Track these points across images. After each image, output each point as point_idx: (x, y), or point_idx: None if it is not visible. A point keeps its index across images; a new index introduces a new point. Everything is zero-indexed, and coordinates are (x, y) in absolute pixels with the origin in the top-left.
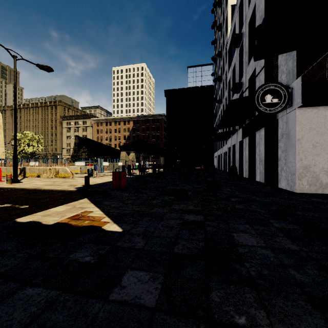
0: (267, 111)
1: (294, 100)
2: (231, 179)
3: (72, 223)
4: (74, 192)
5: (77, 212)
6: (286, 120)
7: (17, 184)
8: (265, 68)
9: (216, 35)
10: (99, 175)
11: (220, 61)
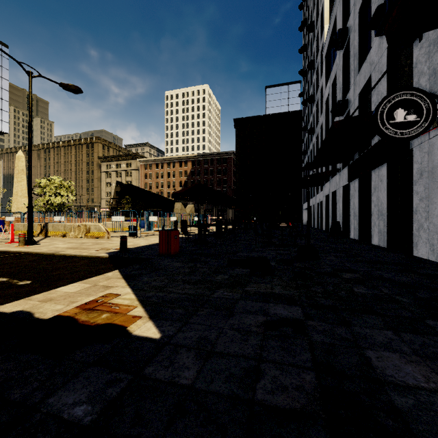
0: (397, 136)
1: None
2: (333, 241)
3: (79, 318)
4: (103, 259)
5: (95, 296)
6: (428, 149)
7: (32, 246)
8: (388, 73)
9: (306, 39)
10: (145, 234)
11: (312, 74)
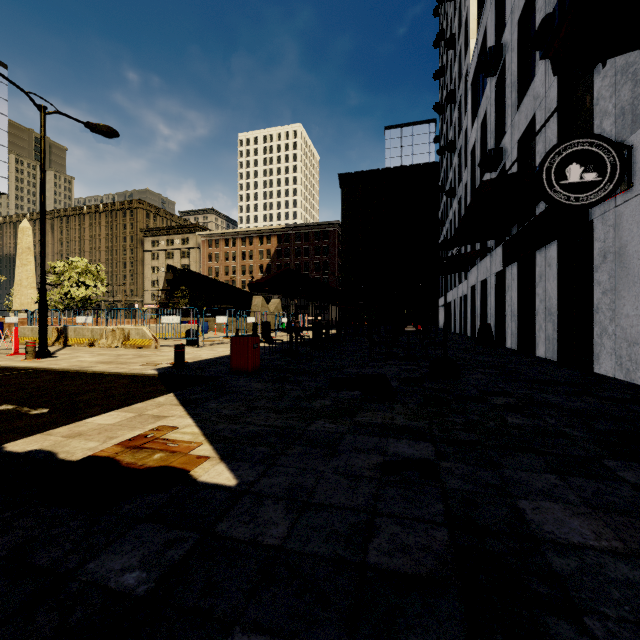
0: (570, 202)
1: (637, 173)
2: (481, 352)
3: (122, 459)
4: (151, 378)
5: (143, 429)
6: (614, 222)
7: (46, 360)
8: (558, 111)
9: (444, 59)
10: (209, 342)
11: (452, 111)
